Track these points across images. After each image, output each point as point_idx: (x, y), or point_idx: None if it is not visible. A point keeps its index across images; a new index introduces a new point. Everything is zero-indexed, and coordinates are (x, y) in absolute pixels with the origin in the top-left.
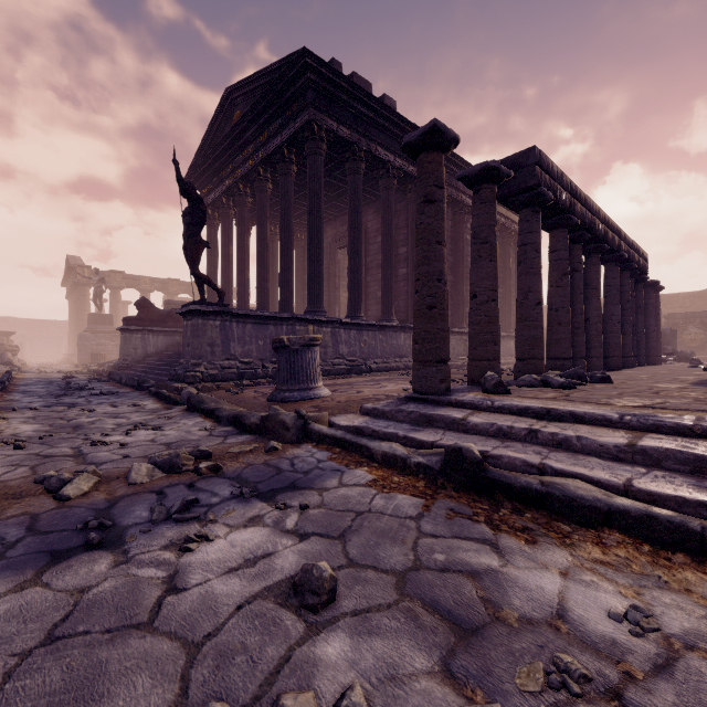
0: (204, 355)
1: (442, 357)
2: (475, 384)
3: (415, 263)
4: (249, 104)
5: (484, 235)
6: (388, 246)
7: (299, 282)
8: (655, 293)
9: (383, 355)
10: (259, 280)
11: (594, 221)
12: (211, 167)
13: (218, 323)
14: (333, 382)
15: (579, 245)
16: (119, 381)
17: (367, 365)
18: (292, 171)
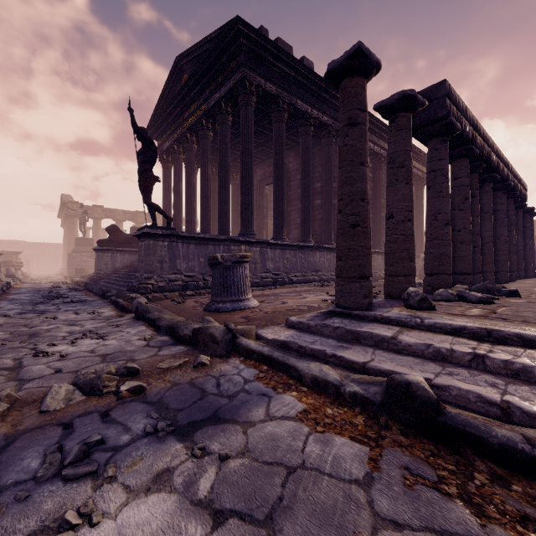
0: (155, 270)
1: (365, 273)
2: (392, 298)
3: (339, 184)
4: (194, 68)
5: (400, 160)
6: (306, 181)
7: (235, 212)
8: (530, 218)
9: (302, 269)
10: (202, 209)
11: (490, 153)
12: (165, 121)
13: (166, 243)
14: (261, 293)
15: (475, 174)
16: (91, 291)
17: (289, 278)
18: (228, 121)
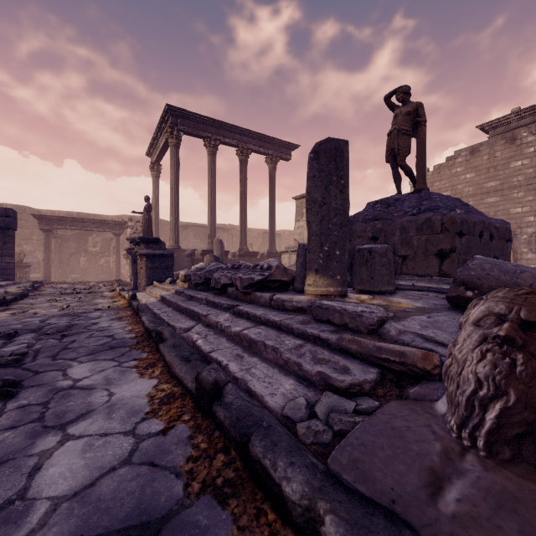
0: None
1: None
2: None
3: None
4: None
5: None
6: None
7: None
8: None
9: None
10: None
11: None
12: None
13: None
14: None
15: None
16: None
17: None
18: None
